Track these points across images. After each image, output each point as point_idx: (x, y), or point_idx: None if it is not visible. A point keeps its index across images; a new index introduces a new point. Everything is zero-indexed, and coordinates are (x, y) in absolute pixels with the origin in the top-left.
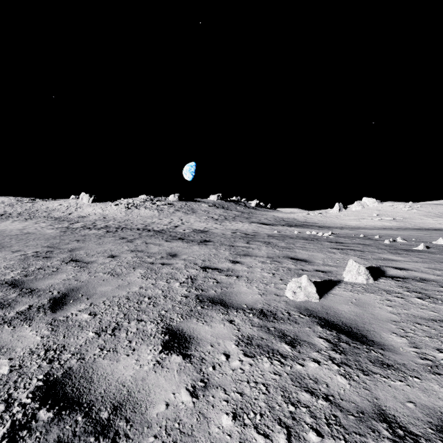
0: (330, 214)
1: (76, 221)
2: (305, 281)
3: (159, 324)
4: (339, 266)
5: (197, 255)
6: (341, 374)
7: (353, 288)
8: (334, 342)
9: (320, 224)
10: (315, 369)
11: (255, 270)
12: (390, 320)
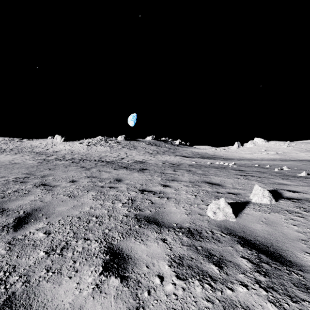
0: (231, 149)
1: (51, 154)
2: (223, 203)
3: (102, 243)
4: (245, 189)
5: (137, 180)
6: (271, 300)
7: (260, 209)
8: (256, 262)
9: (225, 157)
10: (245, 294)
11: (181, 192)
12: (299, 238)
